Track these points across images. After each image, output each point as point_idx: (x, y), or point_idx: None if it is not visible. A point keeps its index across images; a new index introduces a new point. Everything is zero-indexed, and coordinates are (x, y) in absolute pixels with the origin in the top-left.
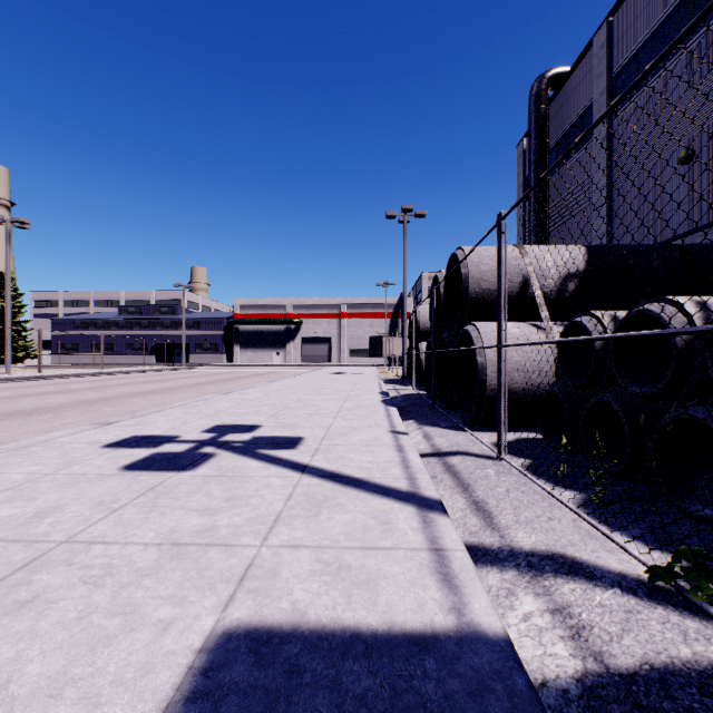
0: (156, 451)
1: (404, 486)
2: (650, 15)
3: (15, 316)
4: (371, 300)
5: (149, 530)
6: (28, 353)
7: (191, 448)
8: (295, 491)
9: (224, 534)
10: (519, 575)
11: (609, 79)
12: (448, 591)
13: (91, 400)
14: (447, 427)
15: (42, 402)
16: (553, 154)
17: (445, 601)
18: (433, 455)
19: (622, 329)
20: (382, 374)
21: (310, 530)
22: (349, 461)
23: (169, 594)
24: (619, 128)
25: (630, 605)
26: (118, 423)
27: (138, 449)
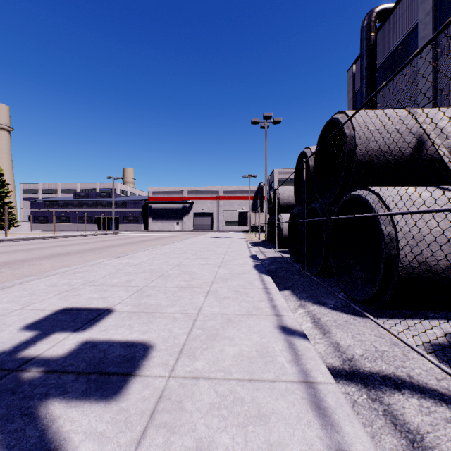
0: None
1: None
2: None
3: (3, 199)
4: (239, 187)
5: None
6: (12, 223)
7: None
8: None
9: None
10: None
11: (435, 1)
12: None
13: (9, 262)
14: (336, 307)
15: None
16: (378, 72)
17: None
18: (351, 376)
19: None
20: (248, 238)
21: None
22: None
23: None
24: (445, 39)
25: None
26: None
27: None
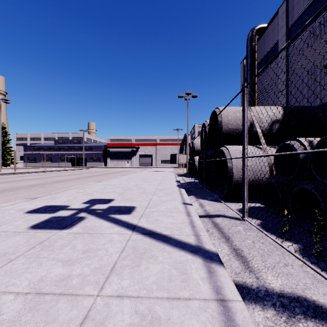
0: (53, 215)
1: (193, 241)
2: None
3: (6, 145)
4: (171, 137)
5: (25, 279)
6: (12, 162)
7: (73, 213)
8: (127, 245)
9: (74, 283)
10: (277, 314)
11: (287, 28)
12: None
13: (35, 184)
14: (211, 200)
15: (10, 186)
16: (258, 66)
17: None
18: (206, 216)
19: (318, 147)
20: (176, 172)
21: (133, 280)
22: (160, 223)
23: None
24: (292, 52)
25: None
26: (40, 198)
27: (44, 214)
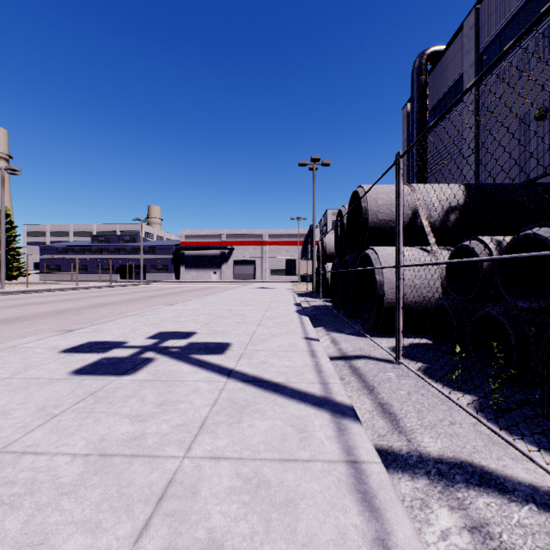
0: (104, 356)
1: (318, 391)
2: (510, 1)
3: (10, 244)
4: (287, 231)
5: (81, 439)
6: (21, 272)
7: (134, 353)
8: (221, 396)
9: (150, 443)
10: (431, 484)
11: (477, 54)
12: (369, 515)
13: (64, 310)
14: (350, 333)
15: (24, 312)
16: (431, 115)
17: (367, 528)
18: (341, 358)
19: (508, 251)
20: (296, 289)
21: (231, 439)
22: (269, 366)
23: (84, 518)
24: (485, 93)
25: (549, 525)
26: (78, 330)
27: (90, 354)
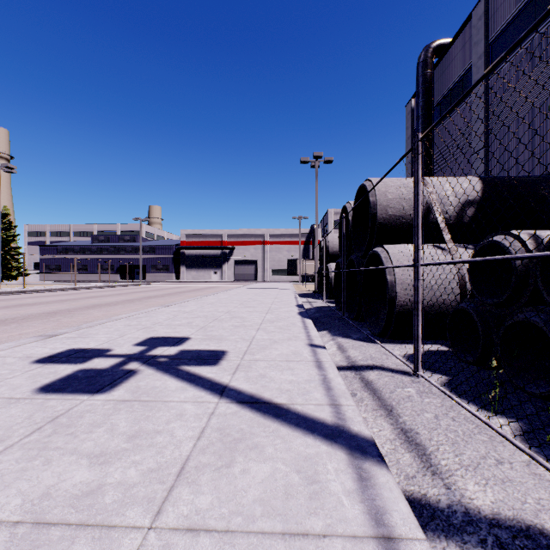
0: (81, 368)
1: (329, 416)
2: None
3: (9, 244)
4: (288, 230)
5: (17, 494)
6: (20, 272)
7: (116, 364)
8: (209, 424)
9: (108, 501)
10: None
11: (486, 45)
12: None
13: (56, 311)
14: (358, 338)
15: (14, 313)
16: (436, 110)
17: None
18: (350, 368)
19: None
20: (297, 289)
21: (218, 495)
22: (269, 381)
23: None
24: (495, 85)
25: None
26: (61, 336)
27: (65, 365)
